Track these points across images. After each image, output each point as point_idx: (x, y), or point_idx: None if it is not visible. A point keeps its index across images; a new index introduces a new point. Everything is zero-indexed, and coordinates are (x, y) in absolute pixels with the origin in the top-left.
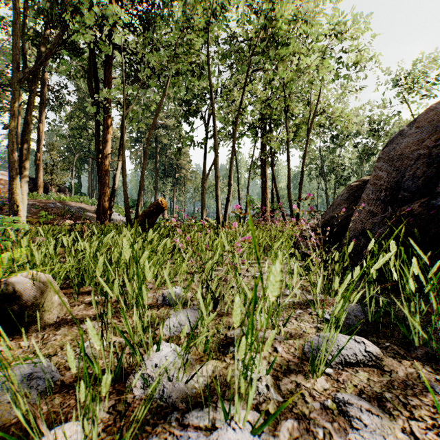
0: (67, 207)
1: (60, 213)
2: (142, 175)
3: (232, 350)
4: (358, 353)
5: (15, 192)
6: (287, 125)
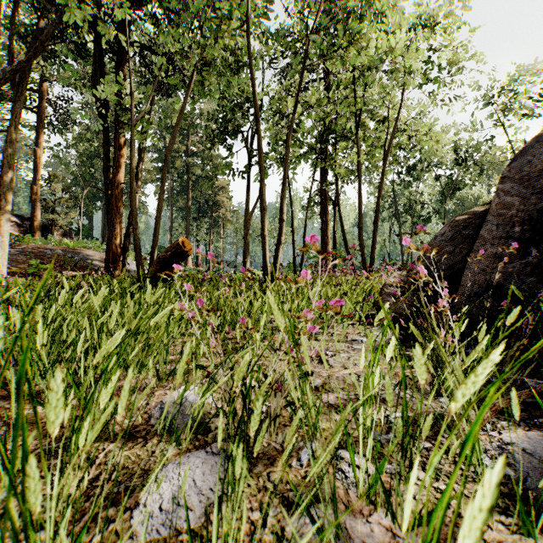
0: (69, 255)
1: (59, 262)
2: (160, 208)
3: None
4: None
5: None
6: (357, 144)
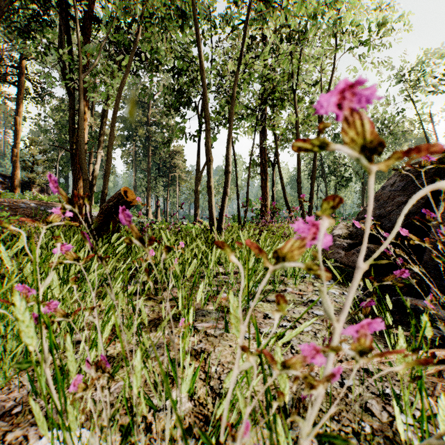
0: (42, 208)
1: (31, 214)
2: (109, 161)
3: None
4: None
5: None
6: (296, 106)
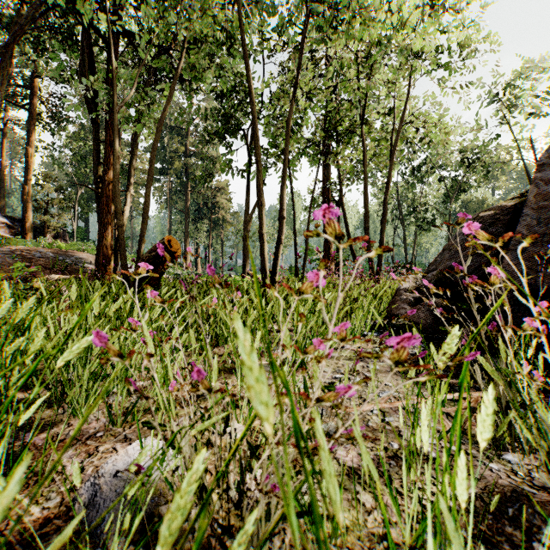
0: (60, 258)
1: (48, 265)
2: (147, 204)
3: None
4: None
5: None
6: (364, 138)
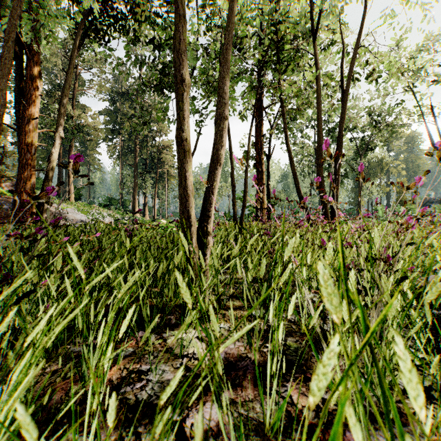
0: None
1: None
2: None
3: None
4: None
5: None
6: (316, 55)
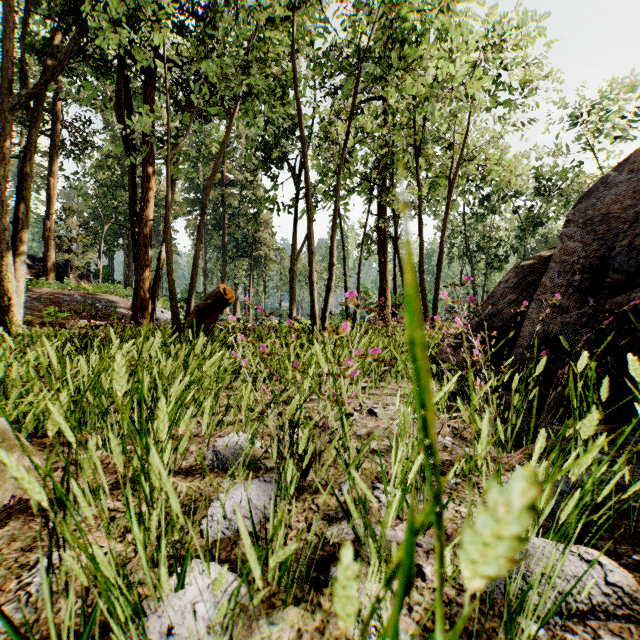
0: (89, 301)
1: (78, 309)
2: (197, 251)
3: (335, 575)
4: (592, 589)
5: (6, 277)
6: (418, 176)
